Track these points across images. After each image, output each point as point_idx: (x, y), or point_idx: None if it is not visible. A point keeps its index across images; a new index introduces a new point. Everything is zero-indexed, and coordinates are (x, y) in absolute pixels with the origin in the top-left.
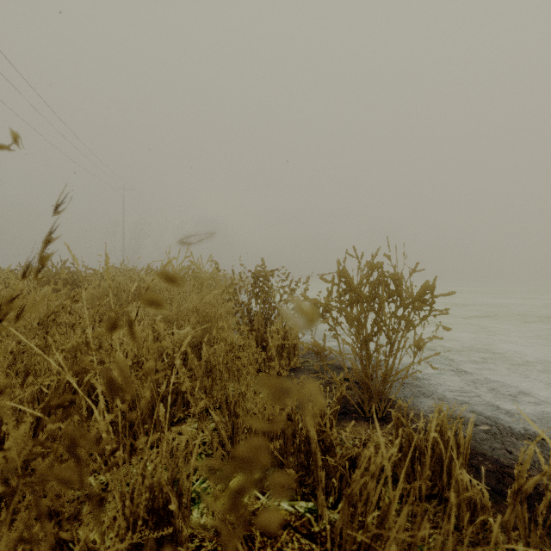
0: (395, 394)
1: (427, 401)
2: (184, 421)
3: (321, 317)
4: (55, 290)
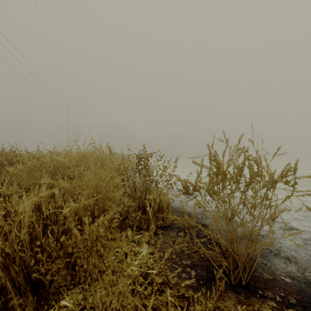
0: (255, 262)
1: (276, 261)
2: (66, 293)
3: (191, 195)
4: (3, 166)
